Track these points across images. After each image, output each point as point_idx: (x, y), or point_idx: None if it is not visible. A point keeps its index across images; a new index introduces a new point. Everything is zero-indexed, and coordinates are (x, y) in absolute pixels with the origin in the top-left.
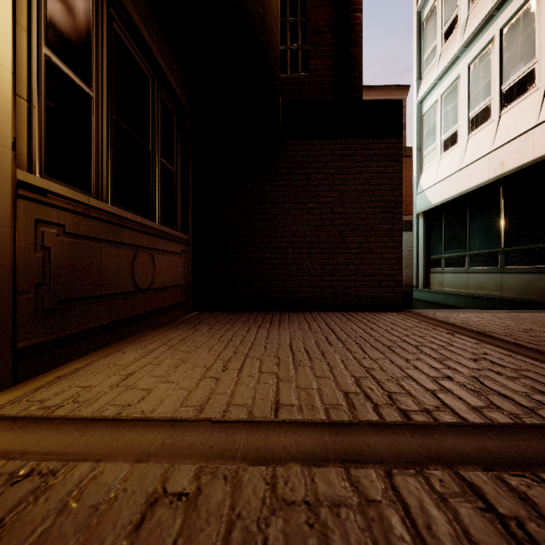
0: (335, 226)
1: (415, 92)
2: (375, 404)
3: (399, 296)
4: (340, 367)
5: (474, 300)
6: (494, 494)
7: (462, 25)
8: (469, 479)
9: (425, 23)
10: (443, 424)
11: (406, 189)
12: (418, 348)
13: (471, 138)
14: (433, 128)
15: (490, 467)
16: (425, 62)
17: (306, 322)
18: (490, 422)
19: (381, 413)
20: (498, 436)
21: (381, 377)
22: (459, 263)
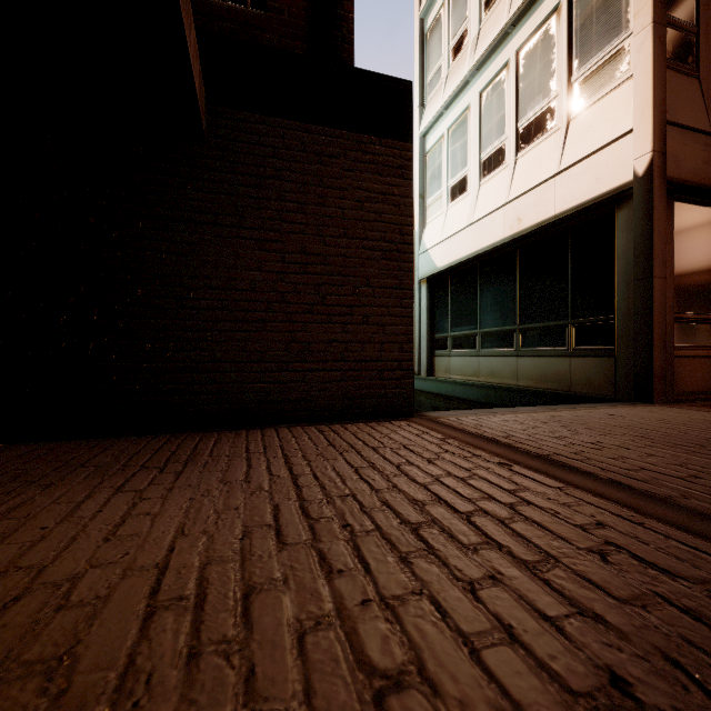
0: (308, 276)
1: (418, 121)
2: None
3: (410, 394)
4: (287, 698)
5: (488, 390)
6: None
7: (473, 42)
8: None
9: (429, 34)
10: None
11: None
12: (476, 525)
13: (483, 185)
14: (439, 170)
15: None
16: (429, 85)
17: (247, 457)
18: None
19: None
20: None
21: None
22: (469, 344)
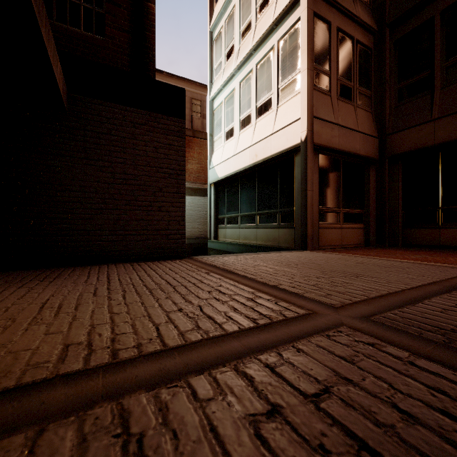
0: (127, 185)
1: (209, 91)
2: (91, 351)
3: (183, 246)
4: (85, 318)
5: (242, 247)
6: (139, 414)
7: (236, 53)
8: (127, 406)
9: (215, 42)
10: (143, 355)
11: (206, 164)
12: (175, 288)
13: (241, 134)
14: (220, 121)
15: (155, 386)
16: (215, 71)
17: (88, 275)
18: (184, 343)
19: (89, 359)
20: (182, 354)
21: (121, 320)
22: (235, 221)
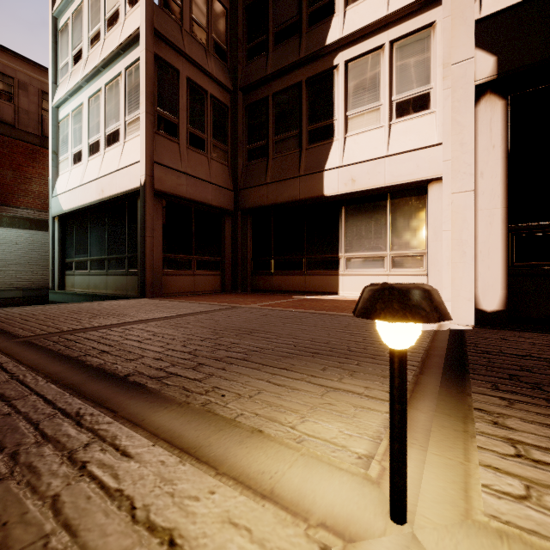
0: None
1: (52, 95)
2: None
3: None
4: None
5: (89, 297)
6: None
7: (85, 61)
8: None
9: (61, 33)
10: None
11: None
12: None
13: (90, 161)
14: (67, 138)
15: None
16: (61, 71)
17: None
18: None
19: None
20: None
21: None
22: (84, 267)
